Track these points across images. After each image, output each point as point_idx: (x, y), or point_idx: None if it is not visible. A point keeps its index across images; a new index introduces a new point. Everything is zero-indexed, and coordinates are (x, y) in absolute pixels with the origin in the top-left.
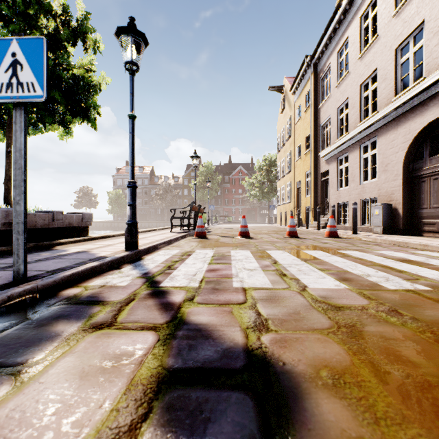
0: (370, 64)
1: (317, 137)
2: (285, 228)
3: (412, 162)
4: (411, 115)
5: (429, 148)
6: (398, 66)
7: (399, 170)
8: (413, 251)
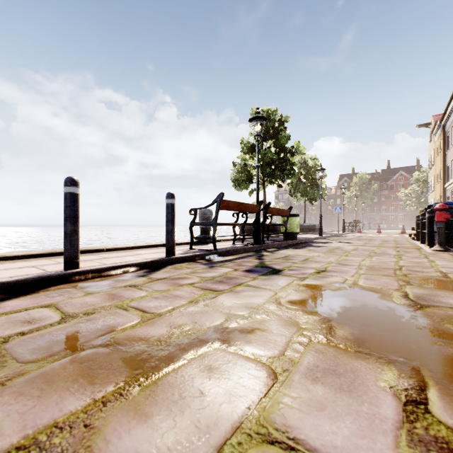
0: None
1: (445, 173)
2: None
3: None
4: None
5: None
6: None
7: None
8: None
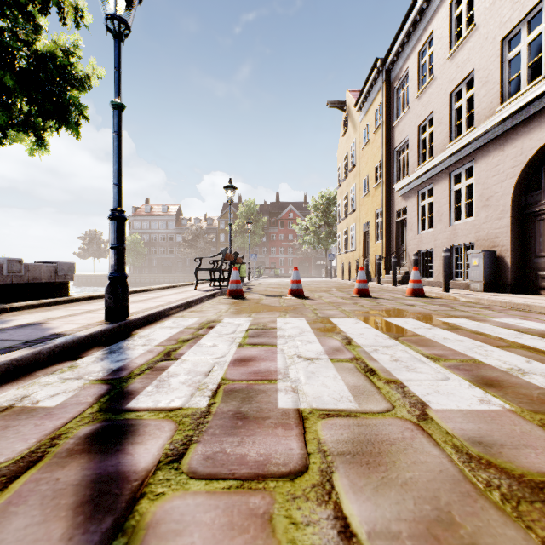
0: (464, 64)
1: (391, 165)
2: (348, 284)
3: (525, 194)
4: (524, 129)
5: None
6: (504, 64)
7: (507, 205)
8: None
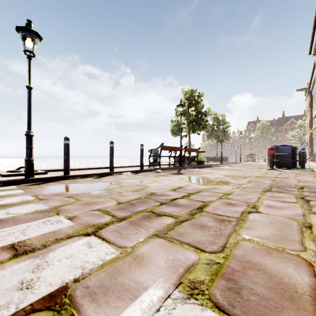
0: None
1: (312, 122)
2: None
3: None
4: None
5: None
6: None
7: None
8: None
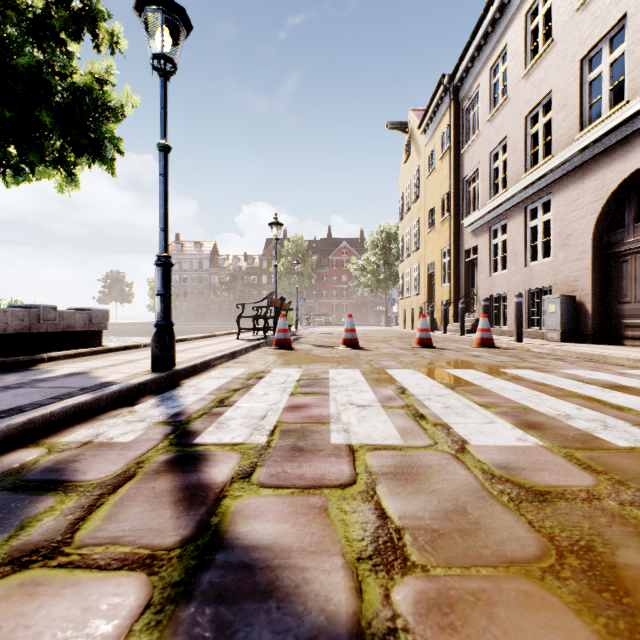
0: (540, 84)
1: (460, 197)
2: (411, 333)
3: (607, 233)
4: (605, 160)
5: (633, 210)
6: (584, 86)
7: (587, 244)
8: (619, 370)
